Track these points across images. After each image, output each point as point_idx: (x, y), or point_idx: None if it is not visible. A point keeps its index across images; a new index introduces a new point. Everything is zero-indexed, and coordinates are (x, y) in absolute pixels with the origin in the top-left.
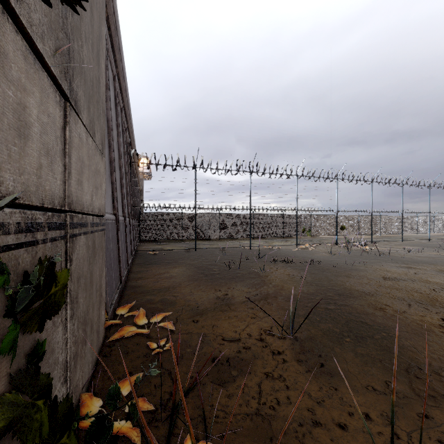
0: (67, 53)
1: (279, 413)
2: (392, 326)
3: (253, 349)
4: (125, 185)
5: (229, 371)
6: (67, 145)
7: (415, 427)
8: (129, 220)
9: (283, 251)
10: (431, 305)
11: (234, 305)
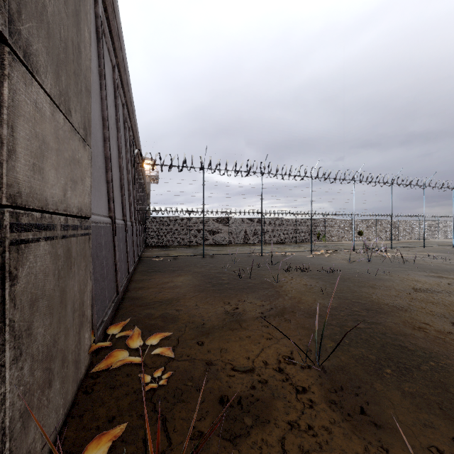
0: None
1: None
2: (439, 352)
3: (271, 385)
4: (127, 187)
5: (242, 418)
6: (5, 109)
7: None
8: (131, 225)
9: (297, 258)
10: None
11: (245, 322)
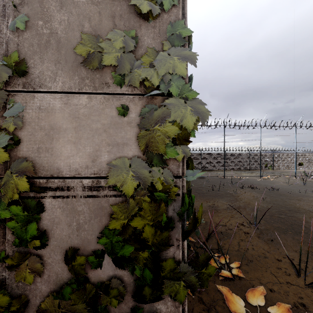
0: None
1: (249, 251)
2: None
3: (233, 230)
4: None
5: (223, 236)
6: None
7: None
8: None
9: (249, 180)
10: None
11: (219, 210)
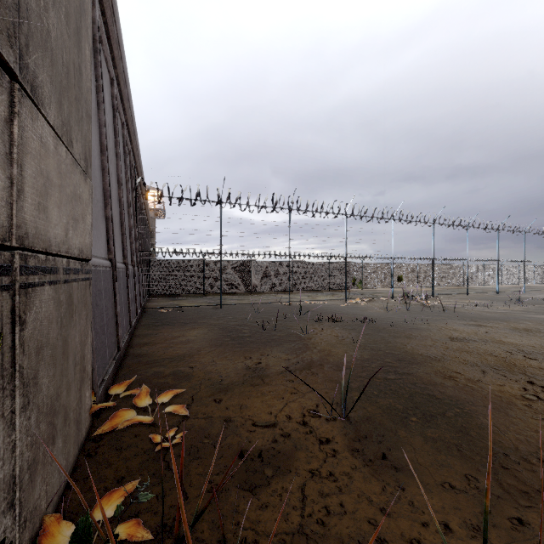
0: (14, 8)
1: (331, 529)
2: (466, 399)
3: (294, 438)
4: (127, 223)
5: (262, 470)
6: (15, 148)
7: (508, 539)
8: (133, 269)
9: (329, 307)
10: (509, 371)
11: (268, 377)
